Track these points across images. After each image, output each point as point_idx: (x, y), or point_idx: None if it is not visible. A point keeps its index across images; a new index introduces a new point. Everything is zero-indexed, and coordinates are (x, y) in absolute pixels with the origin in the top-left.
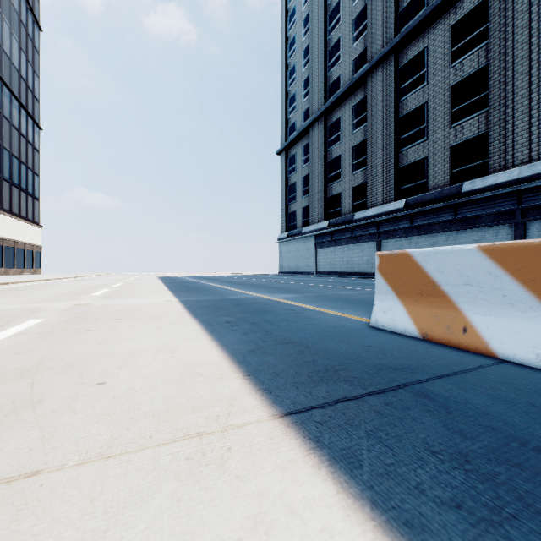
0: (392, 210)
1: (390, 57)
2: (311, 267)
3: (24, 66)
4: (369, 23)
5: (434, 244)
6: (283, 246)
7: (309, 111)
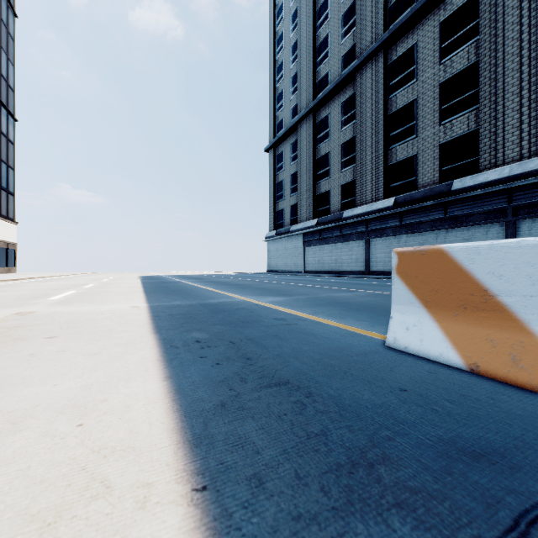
0: (381, 208)
1: (379, 53)
2: (299, 266)
3: None
4: (358, 18)
5: (424, 243)
6: (271, 244)
7: (298, 107)
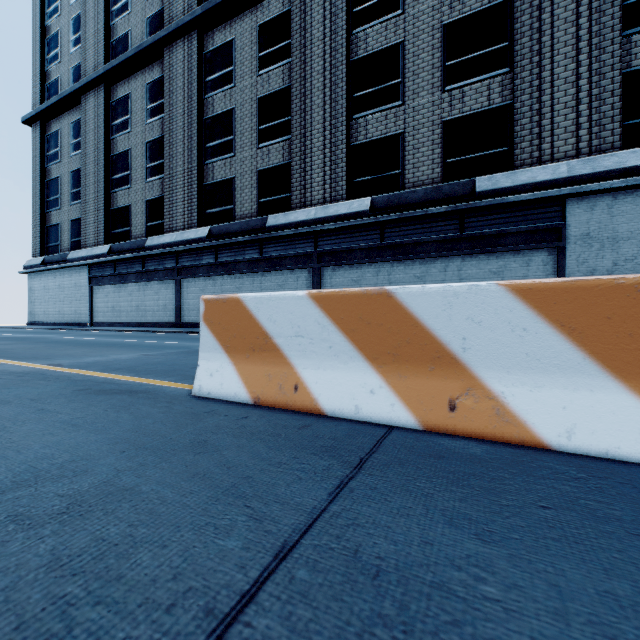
0: (194, 238)
1: (192, 32)
2: (83, 315)
3: None
4: None
5: (241, 287)
6: (36, 279)
7: (81, 68)
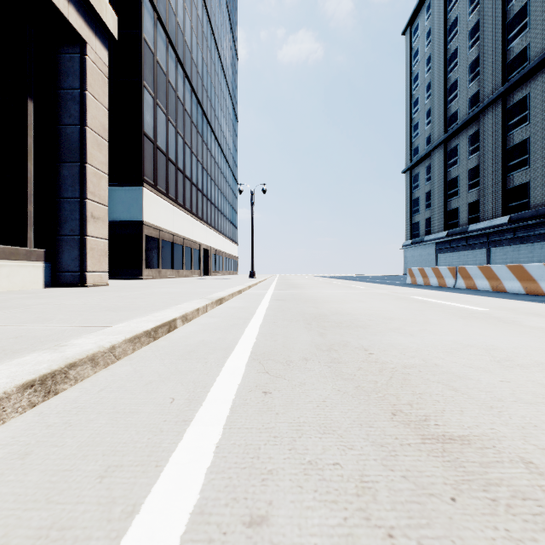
0: (498, 224)
1: (497, 100)
2: None
3: (233, 150)
4: (481, 71)
5: (532, 252)
6: (407, 251)
7: (431, 138)
